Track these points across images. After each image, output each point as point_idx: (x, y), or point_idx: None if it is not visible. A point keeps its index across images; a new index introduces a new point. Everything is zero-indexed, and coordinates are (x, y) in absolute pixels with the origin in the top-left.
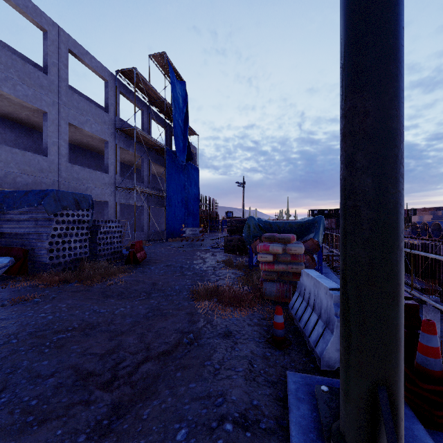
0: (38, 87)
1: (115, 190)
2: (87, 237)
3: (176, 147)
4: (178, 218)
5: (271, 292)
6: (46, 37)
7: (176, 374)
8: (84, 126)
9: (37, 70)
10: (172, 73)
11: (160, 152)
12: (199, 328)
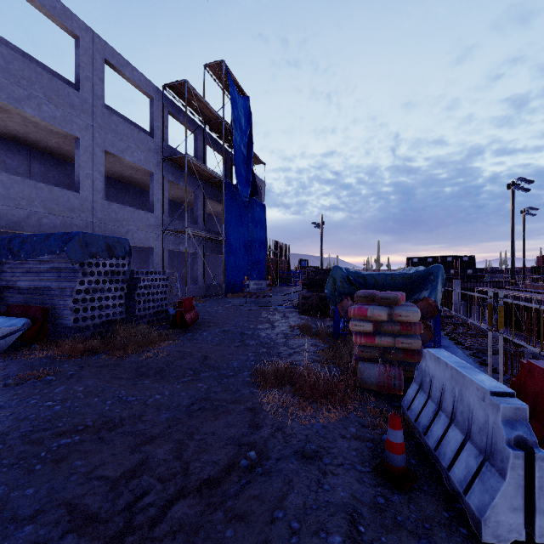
0: (68, 107)
1: (162, 234)
2: (123, 292)
3: (237, 178)
4: (240, 268)
5: (371, 378)
6: (78, 44)
7: (225, 530)
8: (124, 154)
9: (67, 86)
10: (232, 85)
11: (218, 186)
12: (265, 438)
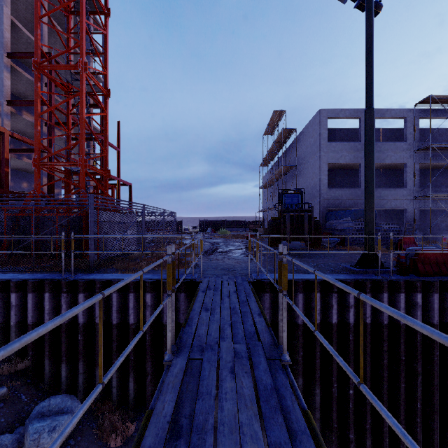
0: (355, 152)
1: (413, 199)
2: None
3: None
4: None
5: None
6: (360, 121)
7: None
8: (384, 160)
9: (355, 143)
10: None
11: None
12: None
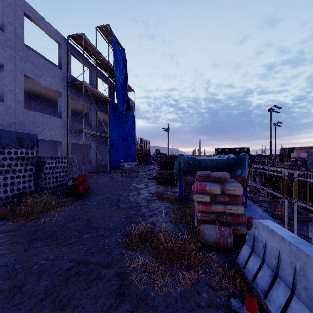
0: None
1: (67, 132)
2: (32, 172)
3: (117, 99)
4: (119, 154)
5: (210, 236)
6: None
7: None
8: (39, 78)
9: None
10: (114, 41)
11: (105, 103)
12: (129, 311)
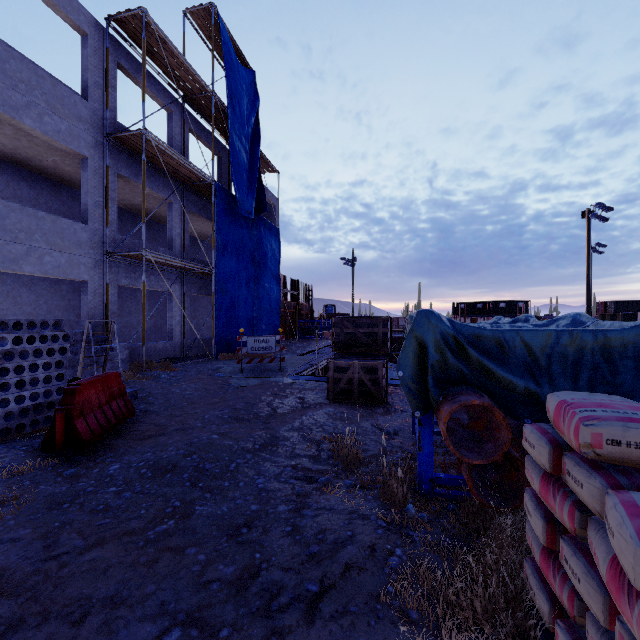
0: None
1: (105, 259)
2: None
3: (234, 183)
4: (241, 315)
5: None
6: None
7: None
8: (20, 114)
9: None
10: (226, 44)
11: (207, 194)
12: None
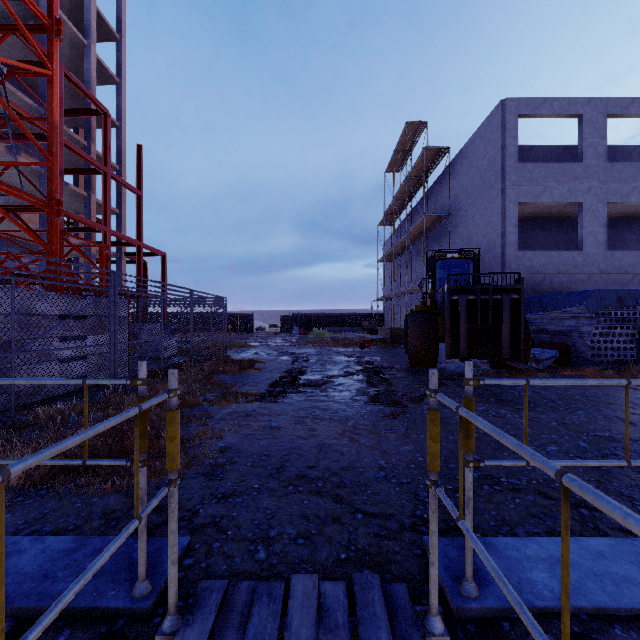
0: (572, 181)
1: None
2: (633, 338)
3: None
4: None
5: None
6: (580, 121)
7: None
8: (628, 198)
9: (571, 163)
10: None
11: None
12: None
